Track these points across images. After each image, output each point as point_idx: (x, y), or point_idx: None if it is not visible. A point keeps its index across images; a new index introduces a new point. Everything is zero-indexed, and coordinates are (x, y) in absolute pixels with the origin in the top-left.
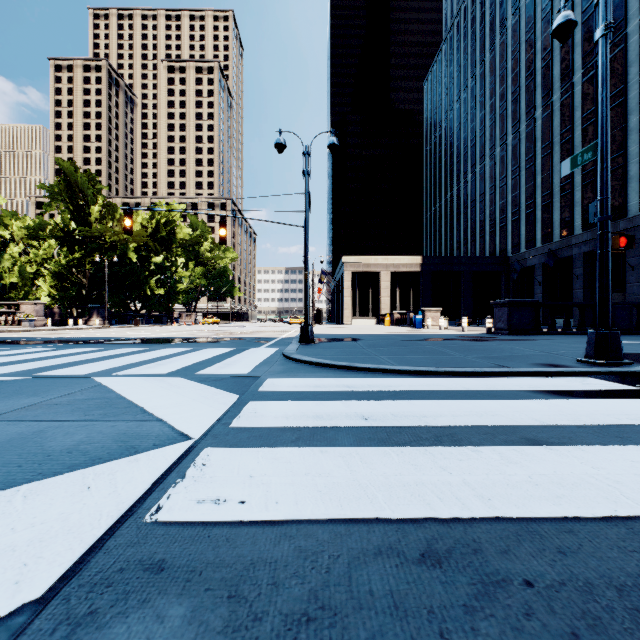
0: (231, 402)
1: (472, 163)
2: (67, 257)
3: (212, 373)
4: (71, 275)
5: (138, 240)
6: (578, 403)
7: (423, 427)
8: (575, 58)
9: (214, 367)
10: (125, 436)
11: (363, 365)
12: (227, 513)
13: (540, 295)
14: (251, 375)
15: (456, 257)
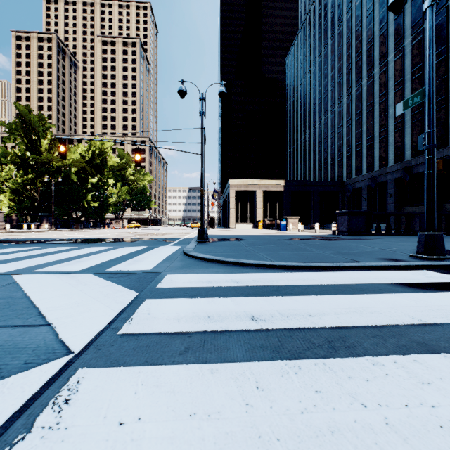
0: (128, 301)
1: (319, 116)
2: (22, 177)
3: (120, 269)
4: (26, 191)
5: (78, 166)
6: (436, 297)
7: (312, 329)
8: (389, 44)
9: (124, 263)
10: None
11: (247, 261)
12: None
13: (365, 208)
14: (154, 271)
15: (308, 181)
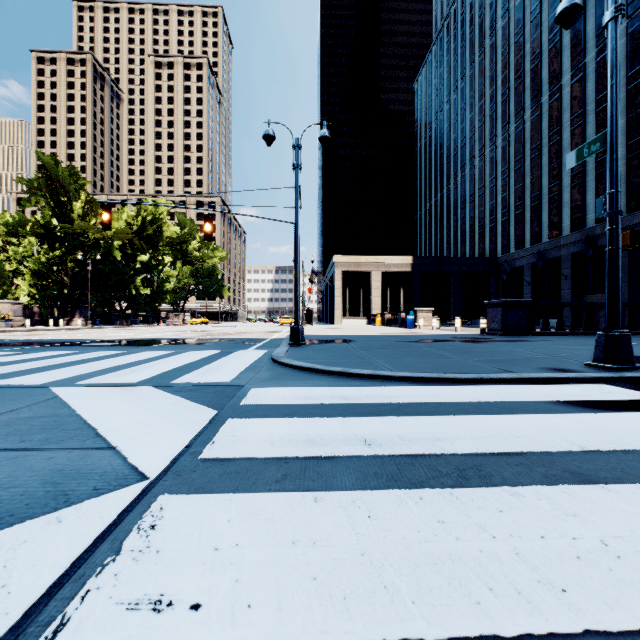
0: (206, 420)
1: (462, 164)
2: (47, 255)
3: (190, 381)
4: (52, 273)
5: (123, 238)
6: (609, 418)
7: (439, 455)
8: (563, 61)
9: (194, 374)
10: (60, 474)
11: (358, 371)
12: (168, 634)
13: (529, 295)
14: (234, 383)
15: (446, 257)
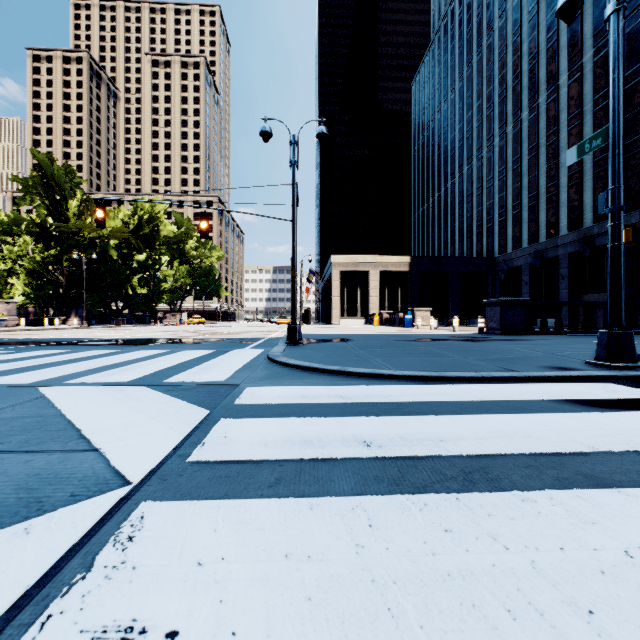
0: (197, 421)
1: (459, 164)
2: (42, 254)
3: (183, 380)
4: (47, 273)
5: (119, 237)
6: (618, 417)
7: (443, 457)
8: (561, 61)
9: (187, 373)
10: (36, 479)
11: (357, 369)
12: None
13: (526, 295)
14: (229, 382)
15: (444, 257)
